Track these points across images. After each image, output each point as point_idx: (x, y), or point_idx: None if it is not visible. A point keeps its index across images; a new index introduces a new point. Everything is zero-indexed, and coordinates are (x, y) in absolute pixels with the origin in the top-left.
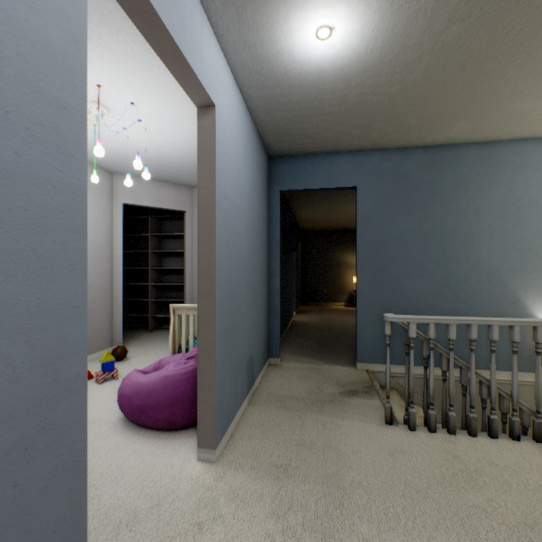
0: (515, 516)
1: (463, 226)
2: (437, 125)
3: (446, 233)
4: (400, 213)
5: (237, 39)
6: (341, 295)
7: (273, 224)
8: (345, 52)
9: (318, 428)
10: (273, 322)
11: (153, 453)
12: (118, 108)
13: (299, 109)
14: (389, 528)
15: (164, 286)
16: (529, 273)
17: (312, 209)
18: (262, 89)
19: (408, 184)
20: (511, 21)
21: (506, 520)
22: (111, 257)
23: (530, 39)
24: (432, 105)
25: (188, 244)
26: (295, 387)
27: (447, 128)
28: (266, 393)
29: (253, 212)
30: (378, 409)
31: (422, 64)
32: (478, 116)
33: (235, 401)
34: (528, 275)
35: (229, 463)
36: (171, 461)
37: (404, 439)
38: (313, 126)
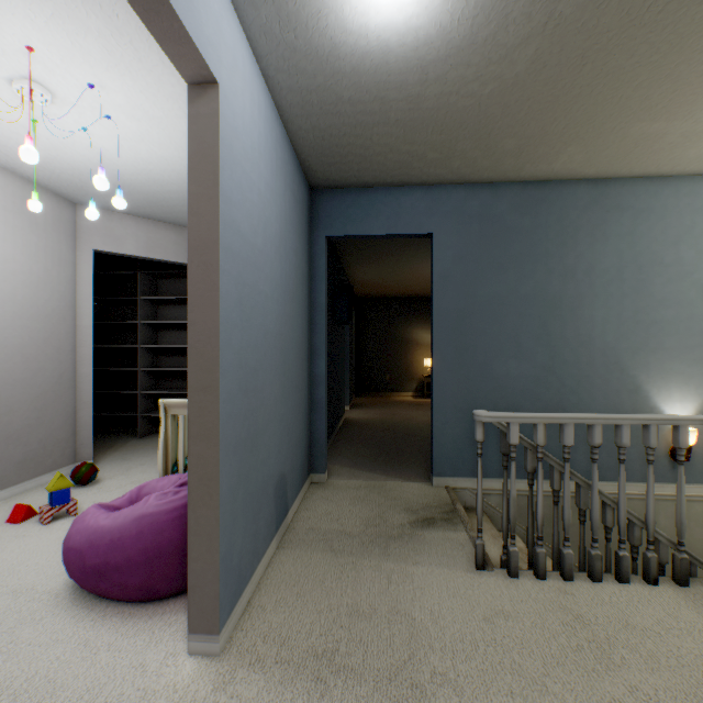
0: None
1: (571, 290)
2: (541, 151)
3: (550, 299)
4: (490, 272)
5: None
6: (409, 382)
7: (316, 284)
8: (422, 20)
9: (381, 581)
10: (317, 422)
11: (115, 646)
12: (70, 93)
13: (353, 113)
14: None
15: (162, 372)
16: (653, 353)
17: (370, 268)
18: (298, 75)
19: (501, 232)
20: None
21: None
22: (73, 330)
23: (677, 21)
24: (537, 119)
25: None
26: (348, 517)
27: (553, 155)
28: (305, 528)
29: (286, 262)
30: (464, 546)
31: (528, 51)
32: (595, 140)
33: (256, 549)
34: (651, 356)
35: (241, 655)
36: (144, 658)
37: (504, 593)
38: (373, 142)
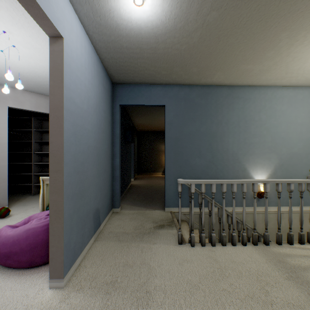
0: (244, 292)
1: (220, 130)
2: (207, 73)
3: (212, 133)
4: (188, 122)
5: None
6: (160, 168)
7: (115, 125)
8: (154, 18)
9: (138, 252)
10: (115, 186)
11: (14, 288)
12: None
13: (128, 53)
14: None
15: (44, 164)
16: (251, 155)
17: (142, 118)
18: (103, 35)
19: (193, 105)
20: (242, 15)
21: (239, 296)
22: None
23: (251, 28)
24: (204, 60)
25: None
26: (127, 226)
27: (212, 75)
28: (108, 232)
29: (99, 116)
30: (175, 235)
31: (198, 34)
32: (227, 70)
33: (83, 241)
34: (250, 156)
35: (74, 287)
36: (28, 292)
37: (188, 253)
38: (138, 65)
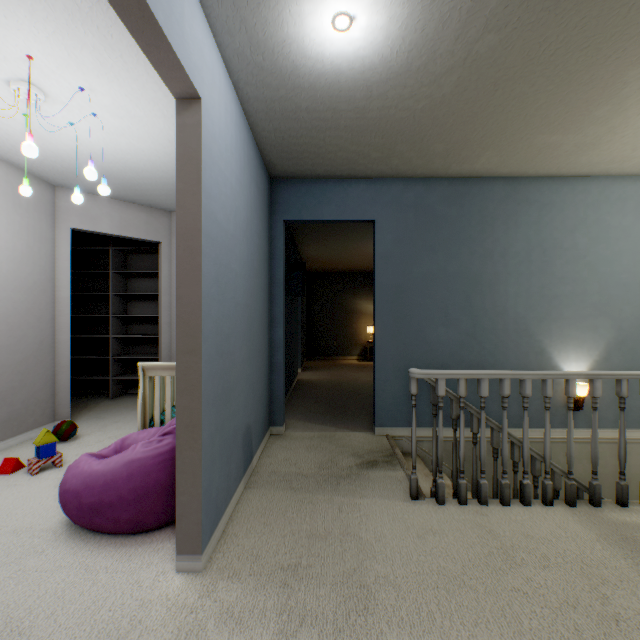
0: (557, 595)
1: (490, 269)
2: (464, 154)
3: (472, 276)
4: (423, 253)
5: (231, 15)
6: (354, 347)
7: (275, 262)
8: (367, 52)
9: (334, 511)
10: (276, 382)
11: (112, 569)
12: (62, 94)
13: (309, 119)
14: (423, 631)
15: (132, 339)
16: (554, 322)
17: (321, 246)
18: (264, 88)
19: (432, 219)
20: (549, 38)
21: (548, 602)
22: (53, 301)
23: (565, 62)
24: (460, 129)
25: (164, 284)
26: (304, 461)
27: (474, 158)
28: (267, 472)
29: (251, 244)
30: (401, 482)
31: (452, 78)
32: (507, 146)
33: (228, 487)
34: (553, 324)
35: (221, 571)
36: (138, 577)
37: (433, 516)
38: (326, 143)
